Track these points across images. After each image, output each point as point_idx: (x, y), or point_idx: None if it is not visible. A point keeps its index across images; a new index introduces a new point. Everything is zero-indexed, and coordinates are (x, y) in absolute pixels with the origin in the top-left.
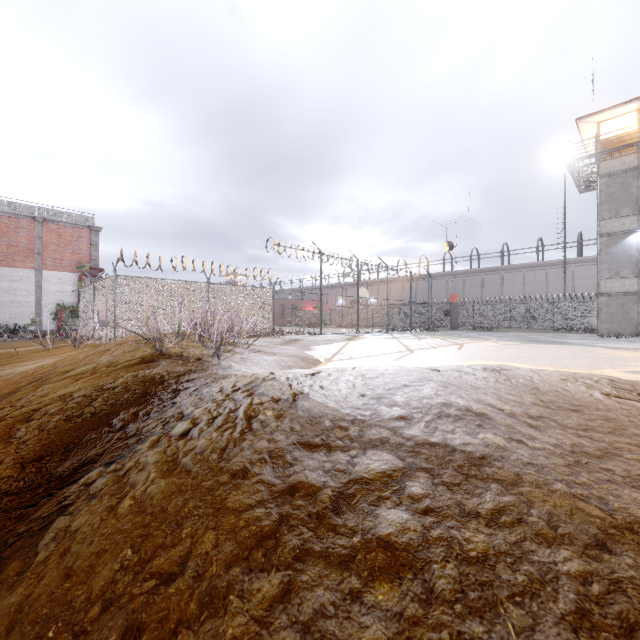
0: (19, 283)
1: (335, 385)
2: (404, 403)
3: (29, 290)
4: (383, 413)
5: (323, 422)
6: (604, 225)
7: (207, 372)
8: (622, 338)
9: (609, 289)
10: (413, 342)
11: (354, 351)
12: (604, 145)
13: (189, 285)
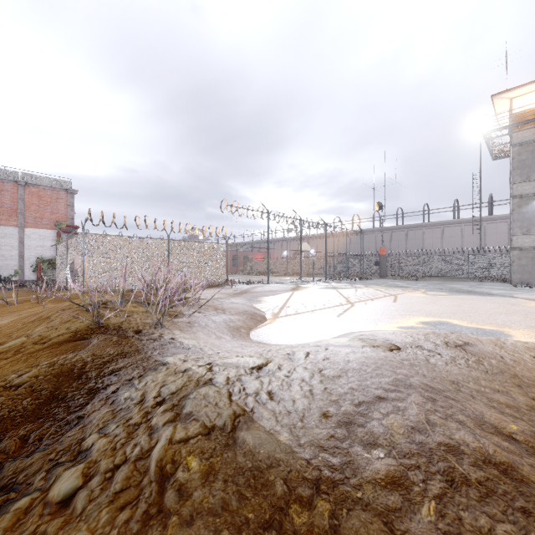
0: (4, 239)
1: (287, 390)
2: (388, 441)
3: (13, 245)
4: (361, 465)
5: (273, 486)
6: (516, 188)
7: (140, 355)
8: (534, 288)
9: (520, 244)
10: (351, 293)
11: (299, 304)
12: (516, 118)
13: (151, 241)
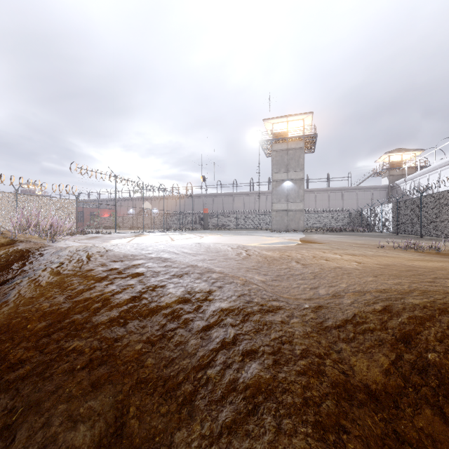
0: None
1: (125, 246)
2: (151, 249)
3: None
4: (143, 252)
5: (120, 256)
6: (274, 176)
7: (54, 246)
8: (279, 232)
9: (276, 208)
10: (177, 236)
11: (139, 241)
12: (274, 135)
13: None
